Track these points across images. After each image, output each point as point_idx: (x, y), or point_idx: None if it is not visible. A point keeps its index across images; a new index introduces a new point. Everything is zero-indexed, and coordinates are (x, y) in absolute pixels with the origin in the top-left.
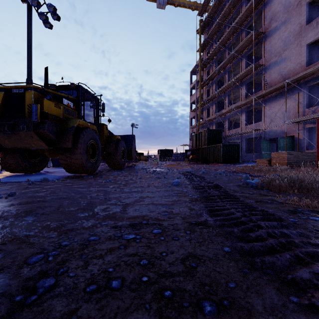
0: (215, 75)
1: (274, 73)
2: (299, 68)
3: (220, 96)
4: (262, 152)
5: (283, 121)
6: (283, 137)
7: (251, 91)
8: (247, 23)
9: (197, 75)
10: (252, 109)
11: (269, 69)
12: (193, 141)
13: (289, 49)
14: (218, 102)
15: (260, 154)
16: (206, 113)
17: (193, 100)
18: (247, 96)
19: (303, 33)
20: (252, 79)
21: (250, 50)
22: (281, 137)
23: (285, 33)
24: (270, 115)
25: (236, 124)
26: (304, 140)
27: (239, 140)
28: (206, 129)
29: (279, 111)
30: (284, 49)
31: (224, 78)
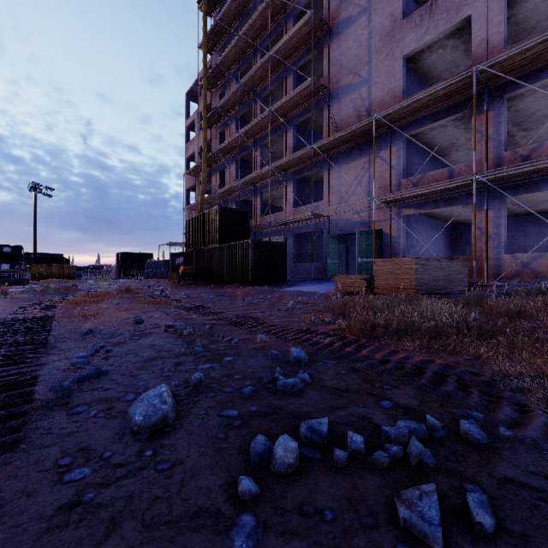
0: (235, 100)
1: (347, 107)
2: (390, 99)
3: (245, 147)
4: (327, 261)
5: (369, 197)
6: (365, 231)
7: (303, 143)
8: (297, 3)
9: (199, 101)
10: (305, 179)
11: (337, 98)
12: (189, 235)
13: (374, 61)
14: (241, 160)
15: (322, 264)
16: (218, 181)
17: (191, 153)
18: (298, 149)
19: (397, 33)
20: (306, 118)
21: (303, 58)
22: (362, 231)
23: (366, 31)
24: (340, 189)
25: (273, 209)
26: (400, 239)
27: (279, 239)
28: (217, 206)
29: (355, 181)
30: (365, 62)
31: (253, 110)
